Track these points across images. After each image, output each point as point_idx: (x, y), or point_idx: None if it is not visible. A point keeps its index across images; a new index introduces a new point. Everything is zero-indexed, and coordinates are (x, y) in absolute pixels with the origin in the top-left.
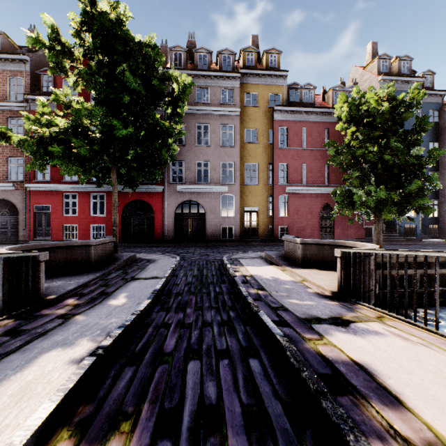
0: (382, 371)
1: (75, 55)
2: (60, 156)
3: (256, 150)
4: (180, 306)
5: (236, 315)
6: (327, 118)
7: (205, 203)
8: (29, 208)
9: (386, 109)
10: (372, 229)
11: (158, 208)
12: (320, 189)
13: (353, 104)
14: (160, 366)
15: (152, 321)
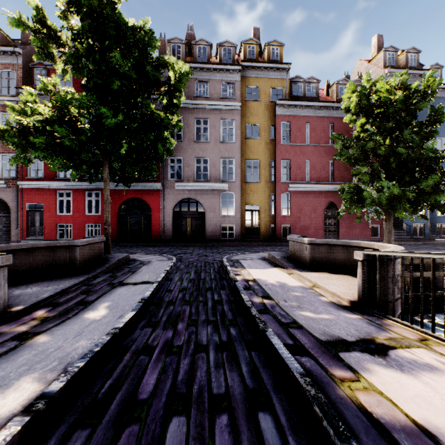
0: None
1: (62, 39)
2: (44, 147)
3: (257, 146)
4: (170, 319)
5: (238, 333)
6: (331, 113)
7: (205, 201)
8: (21, 206)
9: (400, 97)
10: (378, 228)
11: (156, 206)
12: (325, 187)
13: (363, 93)
14: (127, 428)
15: (133, 343)
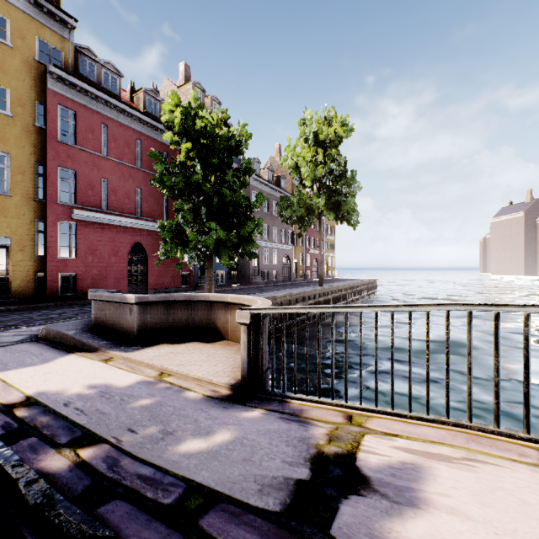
0: None
1: None
2: None
3: (5, 127)
4: None
5: None
6: (139, 126)
7: None
8: None
9: (225, 134)
10: (189, 276)
11: None
12: (130, 222)
13: (189, 112)
14: None
15: None
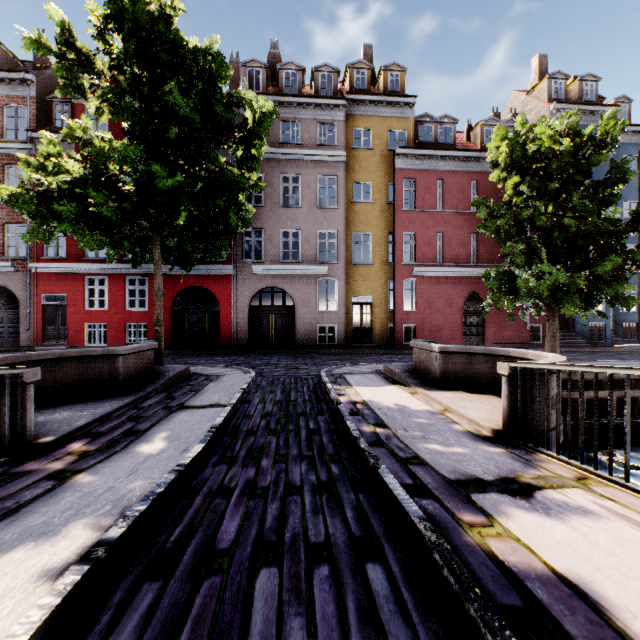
0: (616, 599)
1: (97, 67)
2: (73, 219)
3: (369, 213)
4: (251, 454)
5: (342, 471)
6: (473, 166)
7: (295, 290)
8: (35, 298)
9: (567, 148)
10: (540, 329)
11: (225, 298)
12: (464, 271)
13: (516, 141)
14: (206, 580)
15: (204, 483)
